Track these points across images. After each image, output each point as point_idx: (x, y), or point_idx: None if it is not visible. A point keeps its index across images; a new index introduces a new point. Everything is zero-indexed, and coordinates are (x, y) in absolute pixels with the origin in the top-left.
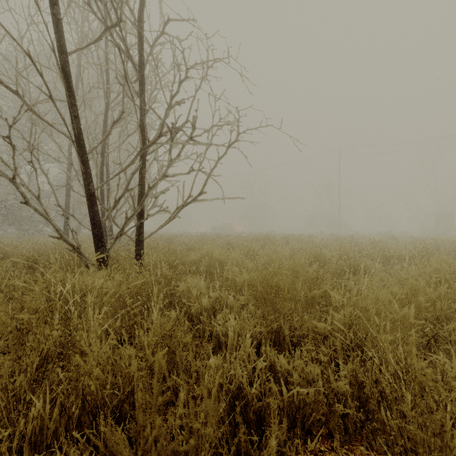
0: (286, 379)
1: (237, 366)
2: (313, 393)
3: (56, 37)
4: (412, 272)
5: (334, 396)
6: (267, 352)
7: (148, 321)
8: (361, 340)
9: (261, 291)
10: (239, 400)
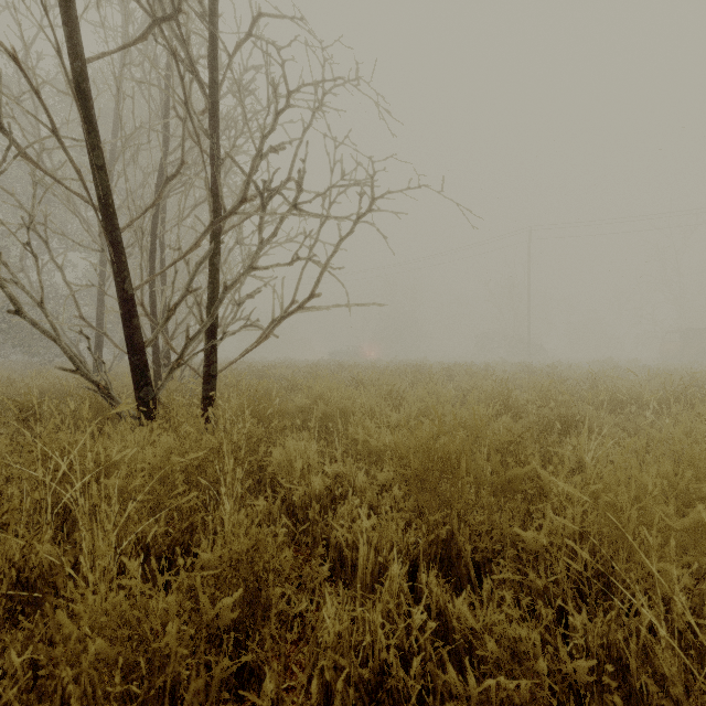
0: (468, 642)
1: (378, 629)
2: (529, 687)
3: (65, 31)
4: (675, 431)
5: (568, 687)
6: (431, 587)
7: (216, 520)
8: (605, 564)
9: (417, 468)
10: (381, 697)
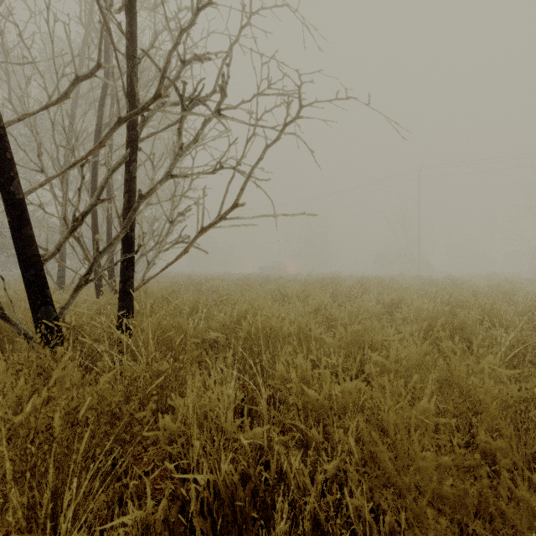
0: None
1: None
2: None
3: None
4: None
5: None
6: None
7: None
8: None
9: None
10: None
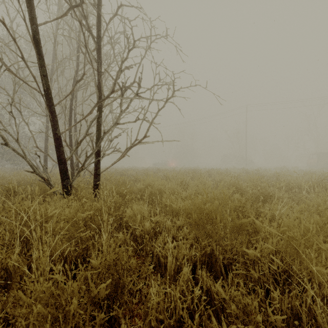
0: (221, 305)
1: (177, 299)
2: None
3: (28, 10)
4: (318, 201)
5: None
6: (203, 277)
7: (99, 243)
8: (287, 266)
9: (196, 219)
10: None
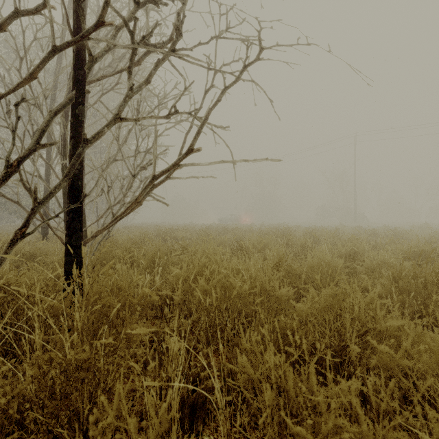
0: None
1: None
2: None
3: None
4: None
5: None
6: None
7: None
8: None
9: None
10: None
